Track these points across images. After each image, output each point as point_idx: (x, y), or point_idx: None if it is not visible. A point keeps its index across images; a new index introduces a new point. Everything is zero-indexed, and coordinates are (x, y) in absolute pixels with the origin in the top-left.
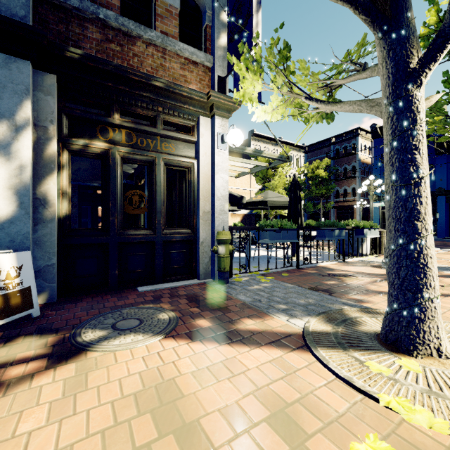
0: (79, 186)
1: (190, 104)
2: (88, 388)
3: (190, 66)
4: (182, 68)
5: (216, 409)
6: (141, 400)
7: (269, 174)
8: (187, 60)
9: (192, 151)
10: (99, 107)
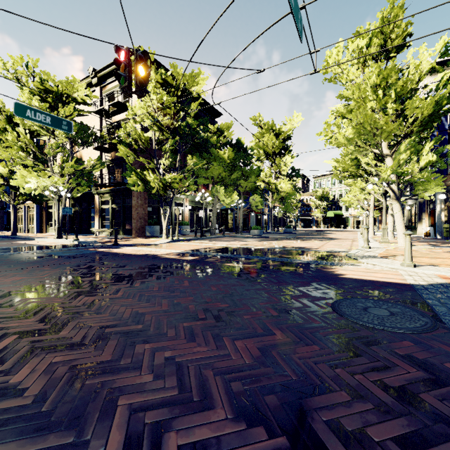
0: None
1: None
2: None
3: None
4: None
5: None
6: None
7: None
8: None
9: None
10: None
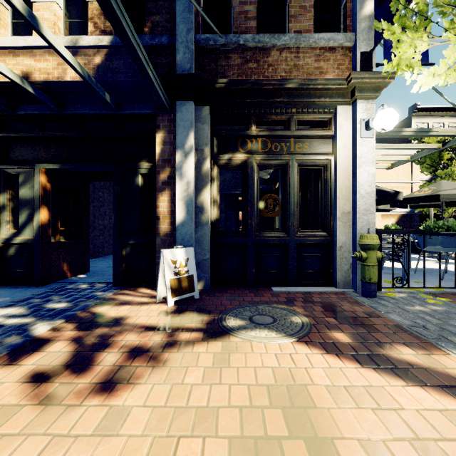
0: (226, 195)
1: (326, 96)
2: (230, 366)
3: (326, 54)
4: (317, 60)
5: (354, 437)
6: (273, 394)
7: (444, 158)
8: (322, 49)
9: (328, 147)
10: (240, 123)
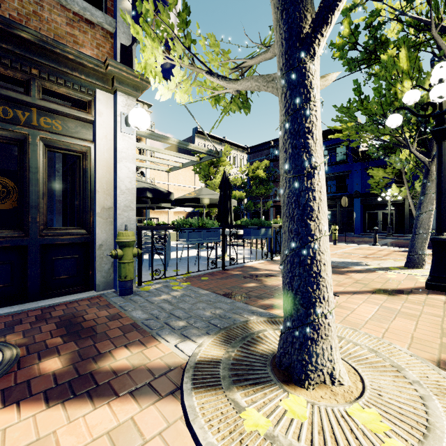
0: None
1: (81, 72)
2: None
3: (83, 25)
4: (70, 25)
5: None
6: None
7: (211, 172)
8: (78, 16)
9: (88, 132)
10: None
